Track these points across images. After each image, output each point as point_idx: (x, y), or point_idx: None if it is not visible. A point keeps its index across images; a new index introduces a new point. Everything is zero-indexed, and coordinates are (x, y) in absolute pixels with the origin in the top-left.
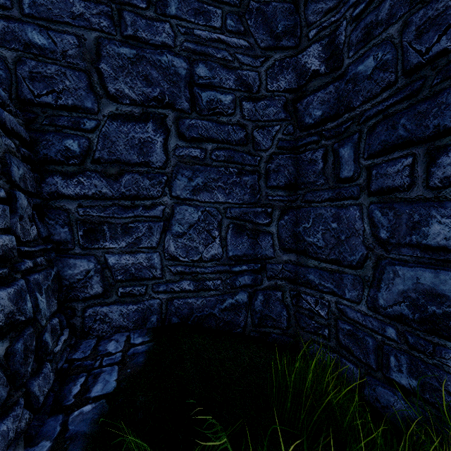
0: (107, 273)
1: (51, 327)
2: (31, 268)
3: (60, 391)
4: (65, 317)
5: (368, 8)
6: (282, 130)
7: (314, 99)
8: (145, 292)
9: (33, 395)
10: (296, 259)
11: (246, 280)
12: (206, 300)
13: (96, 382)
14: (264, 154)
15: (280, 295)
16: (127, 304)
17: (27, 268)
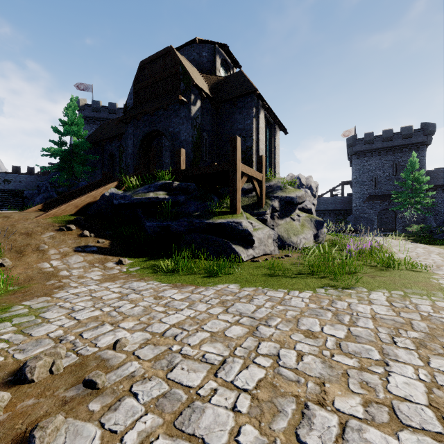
0: None
1: None
2: None
3: None
4: None
5: None
6: None
7: None
8: None
9: None
10: None
11: None
12: None
13: None
14: None
15: None
16: None
17: None
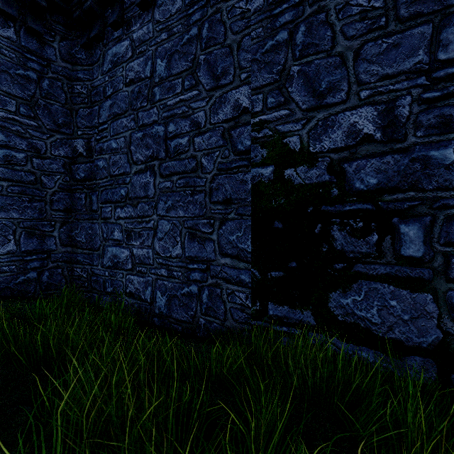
0: None
1: None
2: None
3: None
4: None
5: (101, 140)
6: (62, 178)
7: (81, 167)
8: None
9: None
10: (71, 250)
11: (36, 264)
12: (3, 279)
13: None
14: (50, 191)
15: (60, 271)
16: None
17: None
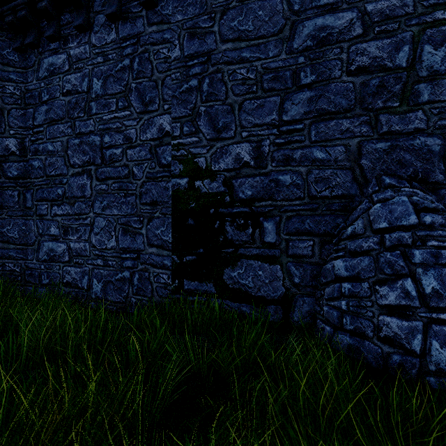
0: None
1: None
2: None
3: None
4: None
5: (36, 141)
6: None
7: (13, 165)
8: None
9: None
10: (2, 246)
11: None
12: None
13: None
14: None
15: None
16: None
17: None
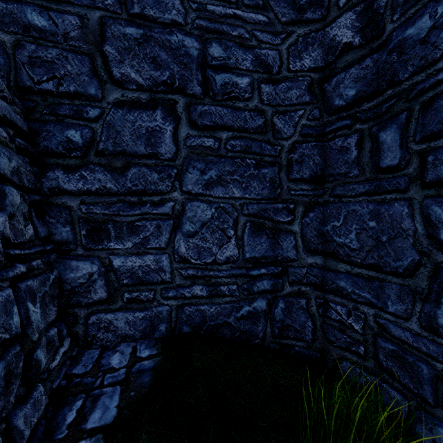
0: (112, 276)
1: (48, 339)
2: (25, 273)
3: (53, 418)
4: (66, 325)
5: None
6: (307, 114)
7: (346, 77)
8: (153, 297)
9: (16, 430)
10: (323, 262)
11: (265, 285)
12: (220, 307)
13: (95, 407)
14: (286, 143)
15: (304, 303)
16: (133, 310)
17: (17, 275)
